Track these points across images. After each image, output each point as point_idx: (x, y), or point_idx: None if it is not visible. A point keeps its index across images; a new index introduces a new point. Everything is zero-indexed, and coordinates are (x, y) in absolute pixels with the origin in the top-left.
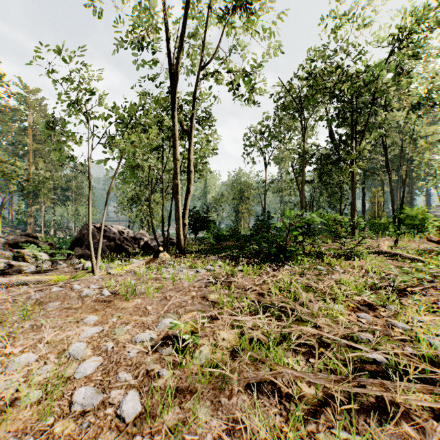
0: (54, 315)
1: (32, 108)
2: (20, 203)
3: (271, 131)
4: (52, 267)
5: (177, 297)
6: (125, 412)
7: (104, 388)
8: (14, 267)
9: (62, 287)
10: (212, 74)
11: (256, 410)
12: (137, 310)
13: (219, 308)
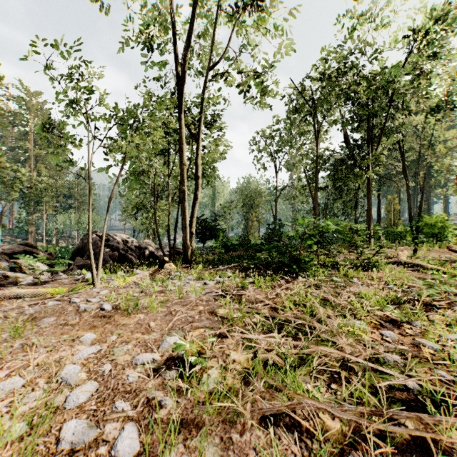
0: (48, 332)
1: (33, 112)
2: (21, 211)
3: (283, 136)
4: (51, 278)
5: (182, 312)
6: (120, 452)
7: (97, 420)
8: (9, 278)
9: (60, 300)
10: (220, 75)
11: (274, 452)
12: (139, 327)
13: (229, 325)
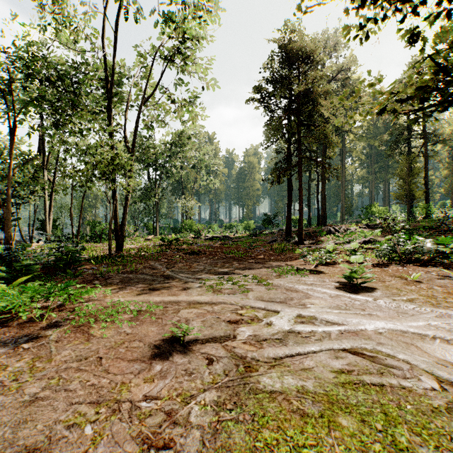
0: None
1: None
2: None
3: None
4: None
5: None
6: None
7: None
8: None
9: None
10: None
11: None
12: None
13: None
